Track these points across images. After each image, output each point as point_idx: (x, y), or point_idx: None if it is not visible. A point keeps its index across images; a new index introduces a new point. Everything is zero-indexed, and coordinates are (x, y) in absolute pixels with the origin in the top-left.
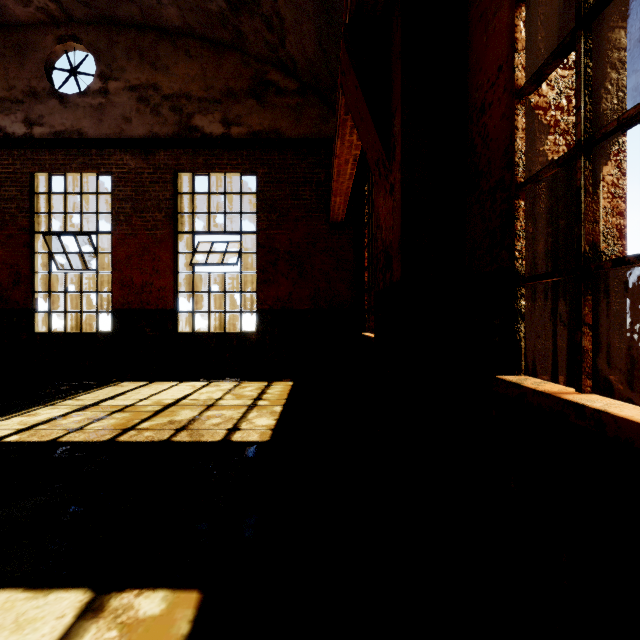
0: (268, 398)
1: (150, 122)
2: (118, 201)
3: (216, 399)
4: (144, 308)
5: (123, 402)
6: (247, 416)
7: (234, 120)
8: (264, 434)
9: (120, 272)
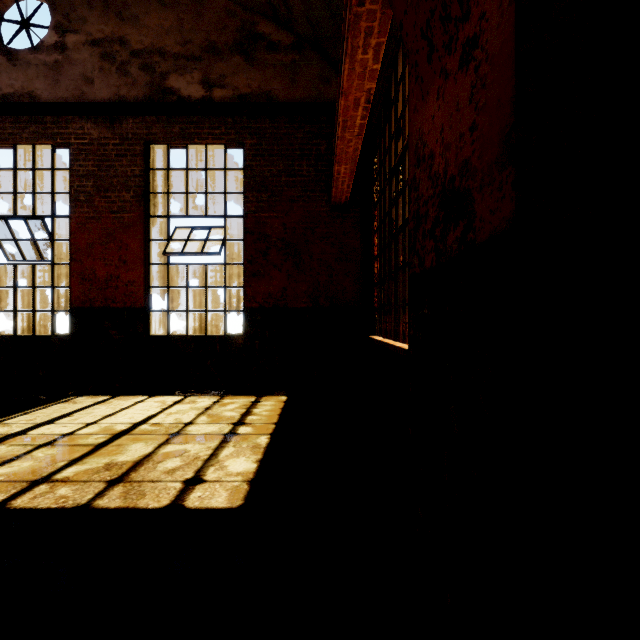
0: (253, 422)
1: (116, 83)
2: (77, 178)
3: (185, 423)
4: (109, 306)
5: (61, 429)
6: (219, 454)
7: (217, 81)
8: (236, 492)
9: (80, 263)
